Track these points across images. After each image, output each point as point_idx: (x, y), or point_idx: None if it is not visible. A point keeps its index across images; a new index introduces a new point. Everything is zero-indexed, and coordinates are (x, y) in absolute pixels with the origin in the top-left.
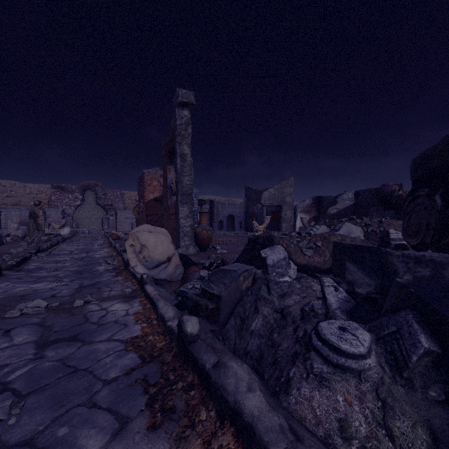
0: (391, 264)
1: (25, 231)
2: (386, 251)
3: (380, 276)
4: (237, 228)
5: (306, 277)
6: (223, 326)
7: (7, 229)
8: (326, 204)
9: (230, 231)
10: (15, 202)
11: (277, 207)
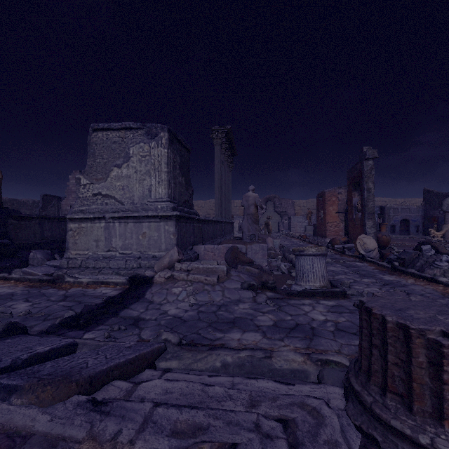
0: None
1: None
2: None
3: None
4: (412, 232)
5: (439, 255)
6: (406, 268)
7: None
8: None
9: (403, 235)
10: None
11: None
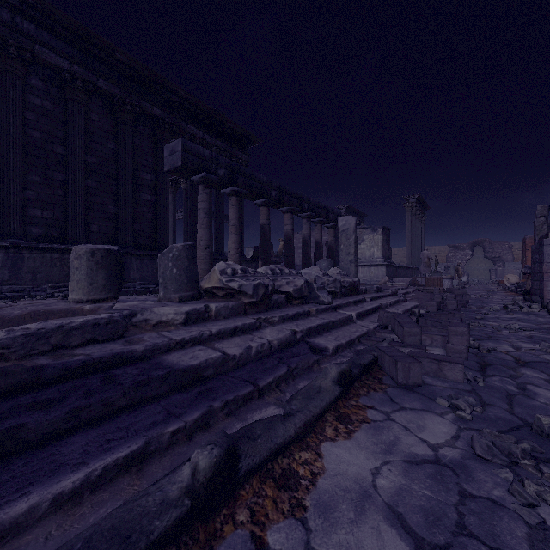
0: None
1: None
2: None
3: None
4: None
5: None
6: None
7: None
8: None
9: None
10: None
11: None
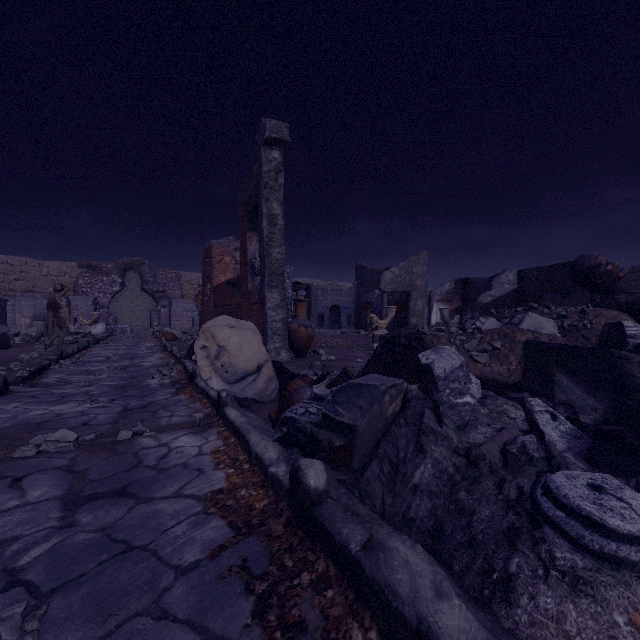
0: (629, 375)
1: (41, 329)
2: (620, 355)
3: (611, 394)
4: (344, 324)
5: (495, 396)
6: (359, 475)
7: (15, 325)
8: (475, 290)
9: (334, 328)
10: (27, 287)
11: (403, 294)
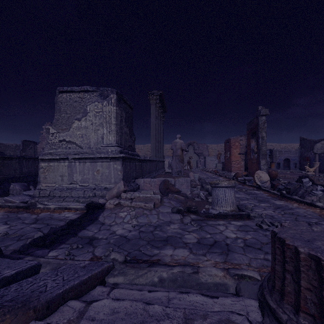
0: None
1: None
2: None
3: None
4: (292, 168)
5: (315, 185)
6: (291, 195)
7: None
8: None
9: (286, 169)
10: None
11: None
